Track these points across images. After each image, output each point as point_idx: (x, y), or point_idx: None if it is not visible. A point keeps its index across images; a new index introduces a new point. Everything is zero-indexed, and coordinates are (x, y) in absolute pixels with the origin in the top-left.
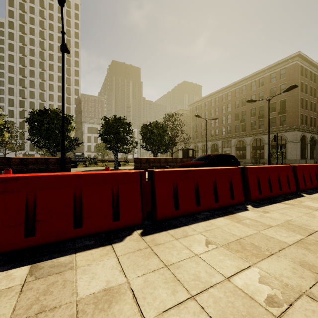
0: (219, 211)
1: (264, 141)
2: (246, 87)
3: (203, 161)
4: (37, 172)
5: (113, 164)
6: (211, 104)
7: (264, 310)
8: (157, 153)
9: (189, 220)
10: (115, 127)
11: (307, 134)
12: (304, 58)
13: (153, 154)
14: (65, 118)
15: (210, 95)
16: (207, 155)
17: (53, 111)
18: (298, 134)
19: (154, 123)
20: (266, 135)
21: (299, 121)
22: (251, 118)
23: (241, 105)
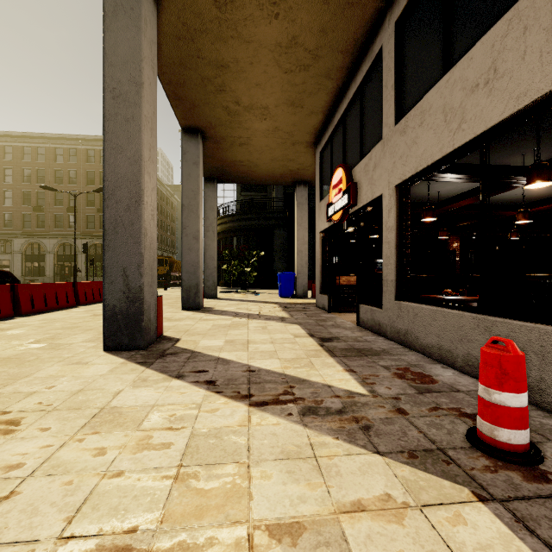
0: None
1: (77, 249)
2: (46, 151)
3: None
4: None
5: None
6: None
7: (6, 335)
8: None
9: None
10: None
11: None
12: None
13: None
14: None
15: None
16: None
17: None
18: None
19: None
20: (80, 239)
21: None
22: (55, 207)
23: (35, 179)
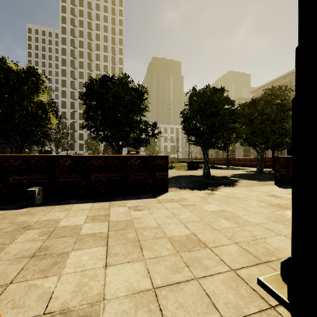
0: None
1: None
2: None
3: None
4: (105, 189)
5: (187, 166)
6: (291, 85)
7: None
8: (263, 150)
9: None
10: (214, 103)
11: None
12: None
13: (257, 150)
14: (138, 89)
15: (290, 73)
16: None
17: (121, 78)
18: None
19: (265, 100)
20: None
21: None
22: None
23: None
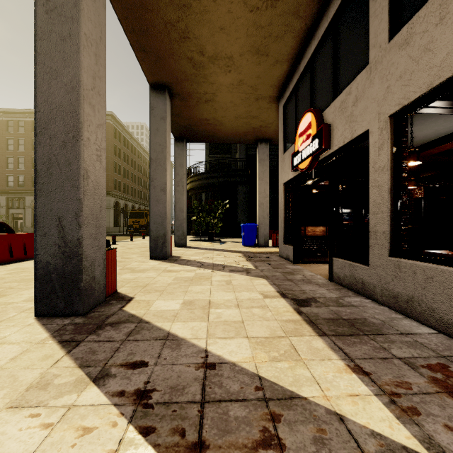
0: None
1: None
2: None
3: None
4: None
5: None
6: None
7: None
8: None
9: None
10: None
11: (121, 201)
12: (118, 121)
13: None
14: None
15: None
16: None
17: None
18: (112, 200)
19: None
20: None
21: (113, 186)
22: None
23: None
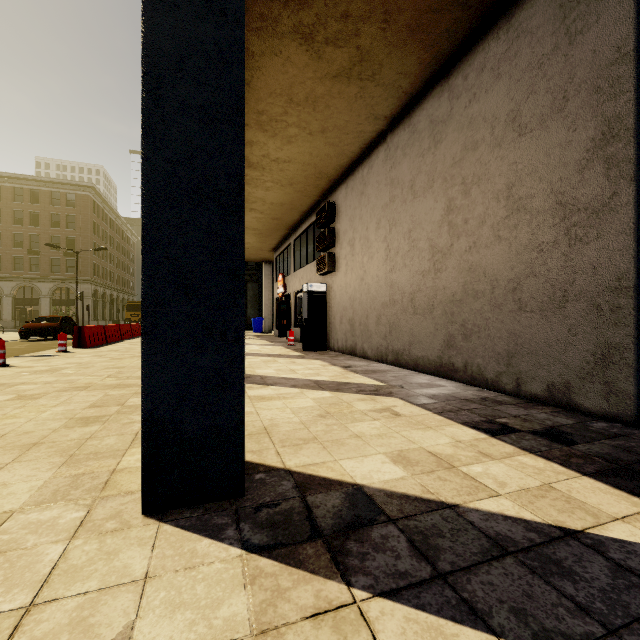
0: (120, 341)
1: (40, 293)
2: (3, 190)
3: (53, 322)
4: None
5: None
6: None
7: None
8: None
9: (117, 342)
10: None
11: (100, 288)
12: (98, 193)
13: None
14: None
15: None
16: (53, 317)
17: None
18: (92, 288)
19: None
20: (44, 283)
21: (92, 271)
22: (14, 248)
23: None
